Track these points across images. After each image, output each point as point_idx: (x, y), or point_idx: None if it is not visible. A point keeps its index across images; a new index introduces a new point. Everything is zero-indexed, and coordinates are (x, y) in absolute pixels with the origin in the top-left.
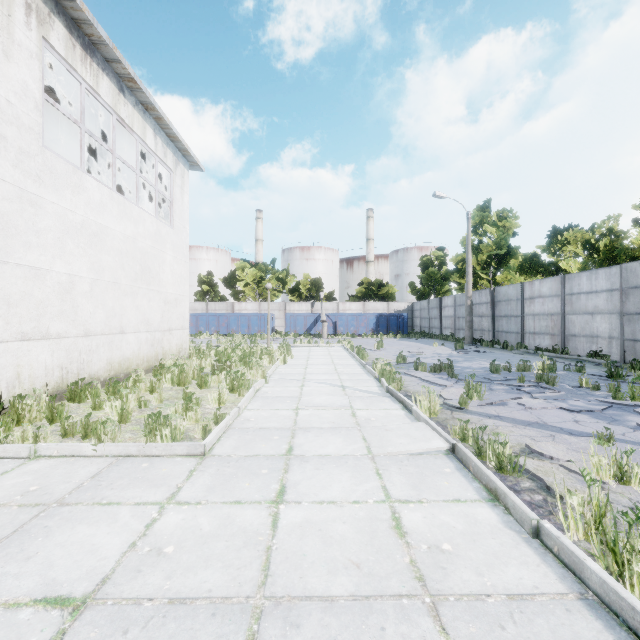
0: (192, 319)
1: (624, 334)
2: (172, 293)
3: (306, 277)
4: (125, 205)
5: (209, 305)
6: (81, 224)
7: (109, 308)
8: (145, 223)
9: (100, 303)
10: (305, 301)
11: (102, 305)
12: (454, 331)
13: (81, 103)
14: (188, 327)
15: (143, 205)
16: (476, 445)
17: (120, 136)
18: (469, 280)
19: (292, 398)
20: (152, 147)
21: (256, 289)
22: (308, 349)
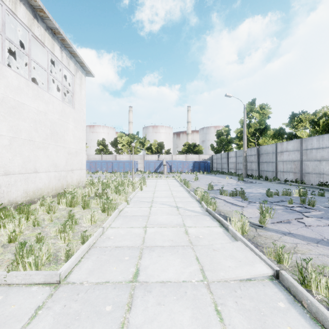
0: (93, 164)
1: None
2: (73, 148)
3: (155, 141)
4: (38, 91)
5: (103, 156)
6: (1, 99)
7: (25, 156)
8: (54, 104)
9: (18, 153)
10: (154, 154)
11: (19, 154)
12: (235, 170)
13: (2, 18)
14: (84, 168)
15: (58, 96)
16: (300, 274)
17: (41, 52)
18: (245, 142)
19: (143, 217)
20: (59, 58)
21: (128, 148)
22: (156, 181)
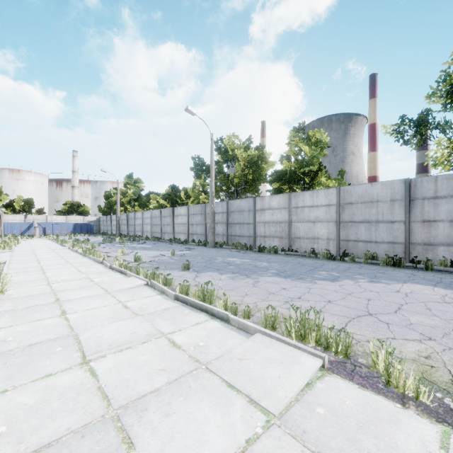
0: None
1: (152, 230)
2: None
3: (20, 197)
4: None
5: None
6: None
7: None
8: None
9: None
10: (19, 214)
11: None
12: (116, 232)
13: None
14: None
15: None
16: (73, 246)
17: None
18: (118, 209)
19: (29, 248)
20: None
21: None
22: (27, 241)
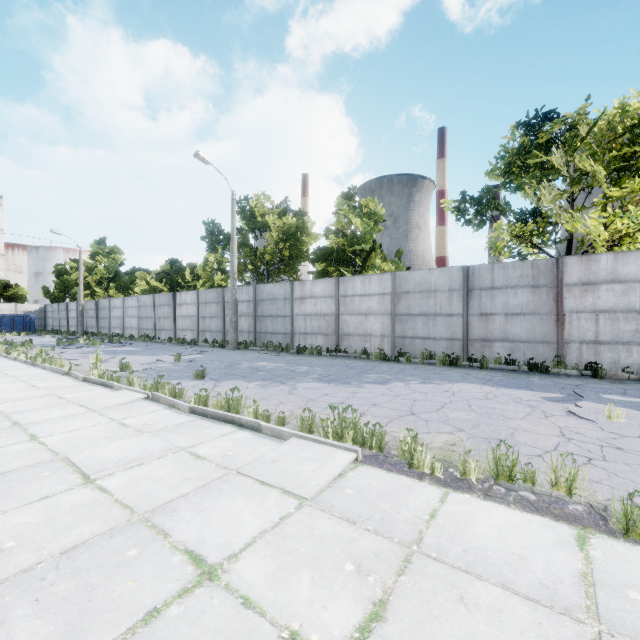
0: None
1: (139, 326)
2: None
3: None
4: None
5: None
6: None
7: None
8: None
9: None
10: None
11: None
12: (77, 328)
13: None
14: None
15: None
16: (7, 352)
17: None
18: (81, 293)
19: None
20: None
21: None
22: None
